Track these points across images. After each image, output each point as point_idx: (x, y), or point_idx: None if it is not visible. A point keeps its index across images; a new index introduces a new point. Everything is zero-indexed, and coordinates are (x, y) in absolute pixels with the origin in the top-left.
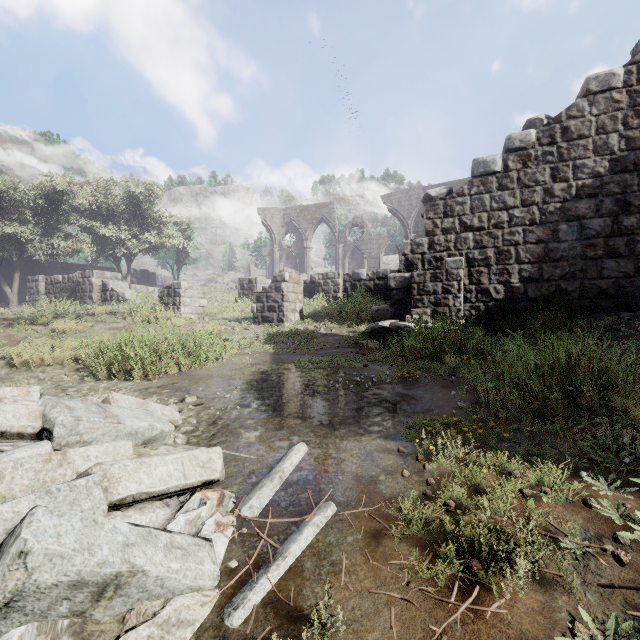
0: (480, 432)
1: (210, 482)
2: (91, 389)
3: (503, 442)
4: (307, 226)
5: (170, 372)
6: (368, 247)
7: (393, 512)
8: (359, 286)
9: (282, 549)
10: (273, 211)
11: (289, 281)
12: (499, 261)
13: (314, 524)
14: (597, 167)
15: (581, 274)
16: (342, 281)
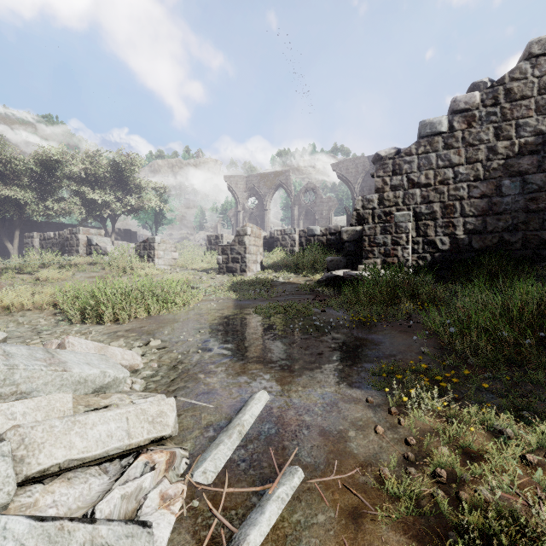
0: (456, 381)
1: (160, 439)
2: (64, 332)
3: (481, 392)
4: (267, 191)
5: (139, 316)
6: (320, 209)
7: (372, 482)
8: (313, 241)
9: (239, 535)
10: (237, 178)
11: (251, 235)
12: (445, 215)
13: (278, 498)
14: (539, 125)
15: (523, 226)
16: (298, 236)
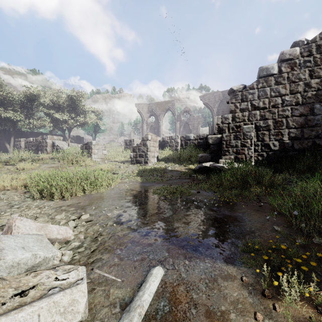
0: (314, 265)
1: None
2: (27, 206)
3: None
4: (160, 112)
5: (78, 195)
6: (192, 123)
7: None
8: (189, 143)
9: None
10: (143, 105)
11: (151, 140)
12: (276, 127)
13: None
14: None
15: None
16: (180, 140)
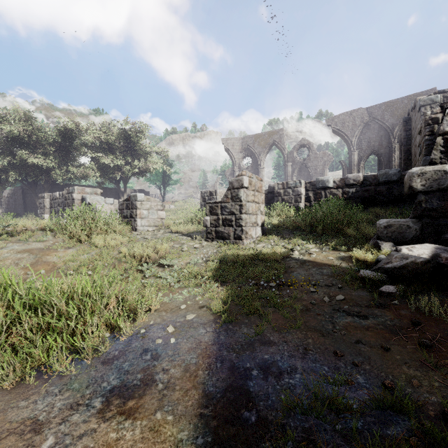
0: None
1: None
2: None
3: None
4: (261, 150)
5: None
6: (314, 164)
7: None
8: (324, 195)
9: None
10: (233, 140)
11: (249, 188)
12: None
13: None
14: None
15: None
16: (304, 190)
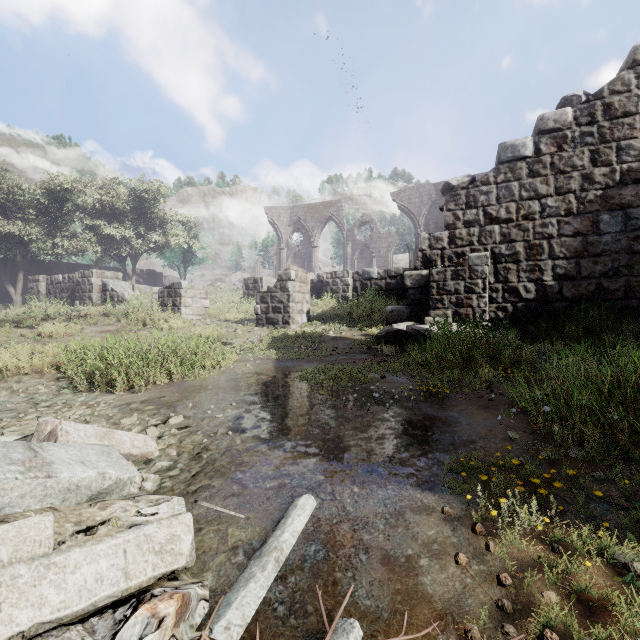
0: (558, 487)
1: (170, 574)
2: (66, 404)
3: (592, 501)
4: (314, 225)
5: (159, 382)
6: (377, 246)
7: None
8: (370, 285)
9: None
10: (280, 210)
11: (295, 280)
12: (530, 256)
13: None
14: None
15: (626, 270)
16: (351, 280)
